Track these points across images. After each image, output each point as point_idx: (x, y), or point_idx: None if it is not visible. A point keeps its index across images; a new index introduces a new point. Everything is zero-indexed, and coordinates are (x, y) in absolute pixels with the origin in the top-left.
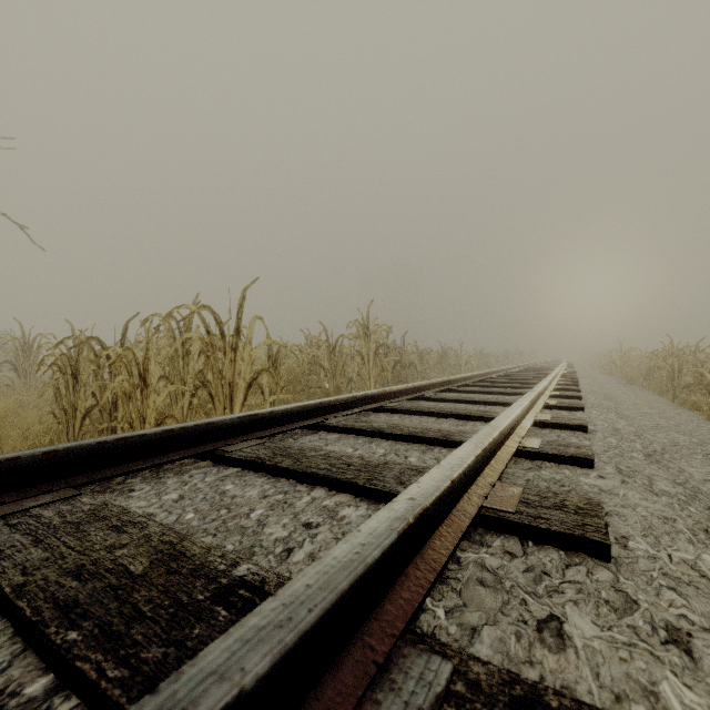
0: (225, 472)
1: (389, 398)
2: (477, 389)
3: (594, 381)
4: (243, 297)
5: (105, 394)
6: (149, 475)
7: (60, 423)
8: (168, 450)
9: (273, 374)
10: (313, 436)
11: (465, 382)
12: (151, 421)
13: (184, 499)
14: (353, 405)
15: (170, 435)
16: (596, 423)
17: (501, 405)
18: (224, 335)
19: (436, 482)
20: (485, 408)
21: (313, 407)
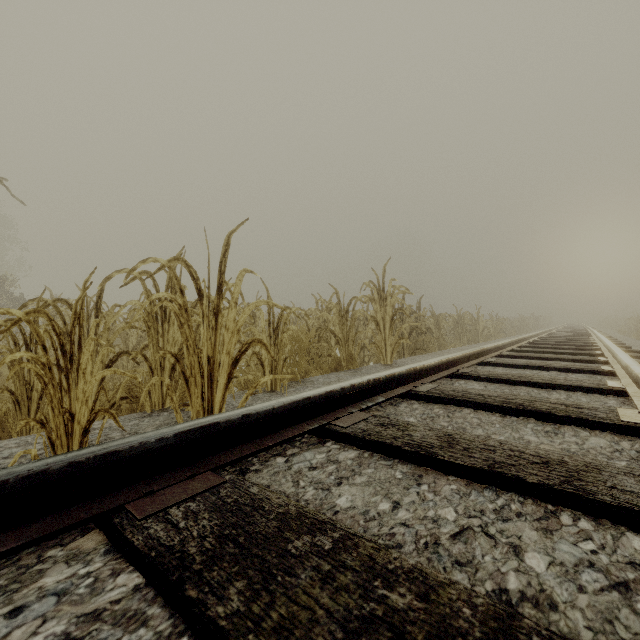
0: (100, 593)
1: (420, 378)
2: (523, 363)
3: None
4: (227, 245)
5: None
6: None
7: (15, 403)
8: None
9: (267, 346)
10: (314, 453)
11: (498, 351)
12: (82, 416)
13: None
14: (374, 391)
15: None
16: None
17: (581, 390)
18: (202, 294)
19: None
20: (559, 395)
21: (316, 401)
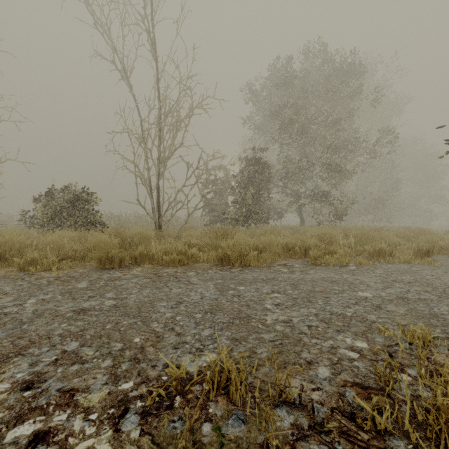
0: None
1: None
2: None
3: None
4: None
5: None
6: None
7: None
8: None
9: None
10: None
11: None
12: None
13: None
14: None
15: None
16: None
17: None
18: None
19: None
20: None
21: None
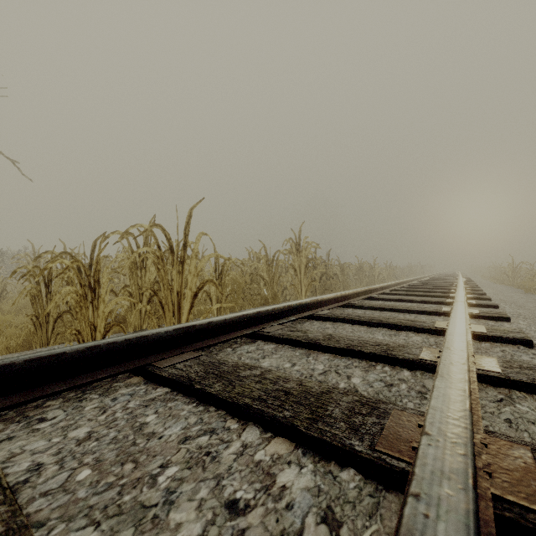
0: (152, 393)
1: (321, 306)
2: (396, 298)
3: (494, 290)
4: (190, 216)
5: (52, 304)
6: (71, 396)
7: (36, 326)
8: (94, 368)
9: (217, 284)
10: (250, 346)
11: (383, 290)
12: (101, 328)
13: (88, 441)
14: (288, 313)
15: (95, 352)
16: (532, 335)
17: (425, 313)
18: (173, 249)
19: (451, 495)
20: (410, 317)
21: (251, 317)
